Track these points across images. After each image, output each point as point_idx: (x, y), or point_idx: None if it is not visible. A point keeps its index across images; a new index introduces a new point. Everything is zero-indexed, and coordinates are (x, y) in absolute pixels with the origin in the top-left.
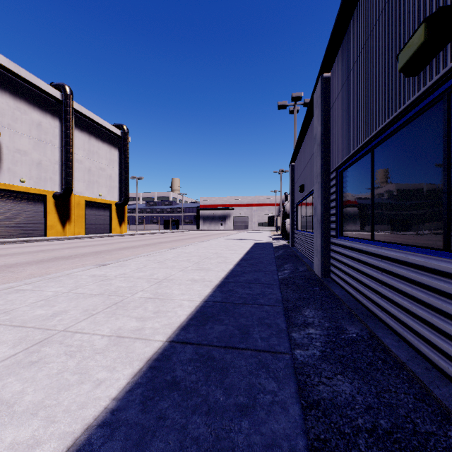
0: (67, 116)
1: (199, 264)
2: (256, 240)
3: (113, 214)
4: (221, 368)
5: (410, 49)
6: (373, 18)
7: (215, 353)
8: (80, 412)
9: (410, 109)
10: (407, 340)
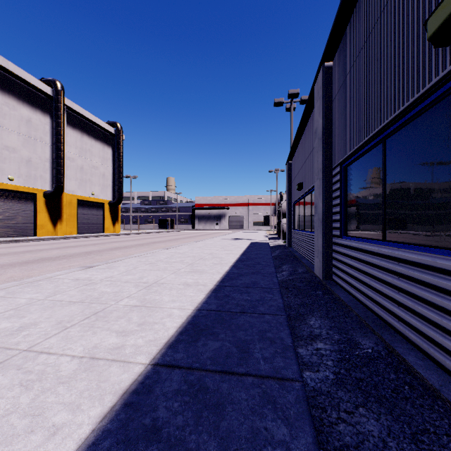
0: (58, 113)
1: (193, 266)
2: (251, 240)
3: (106, 213)
4: (215, 404)
5: (446, 9)
6: None
7: (208, 381)
8: None
9: (438, 86)
10: (435, 358)
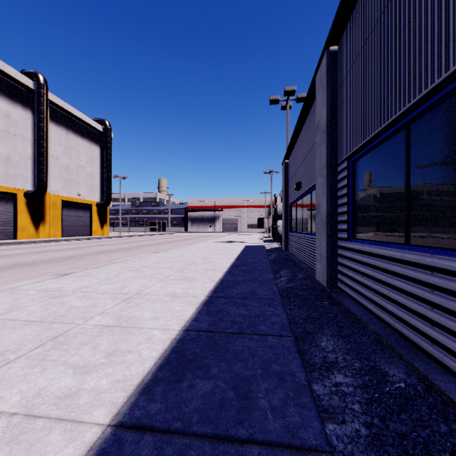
0: (40, 108)
1: (183, 272)
2: (246, 242)
3: (94, 215)
4: None
5: None
6: None
7: None
8: None
9: None
10: None
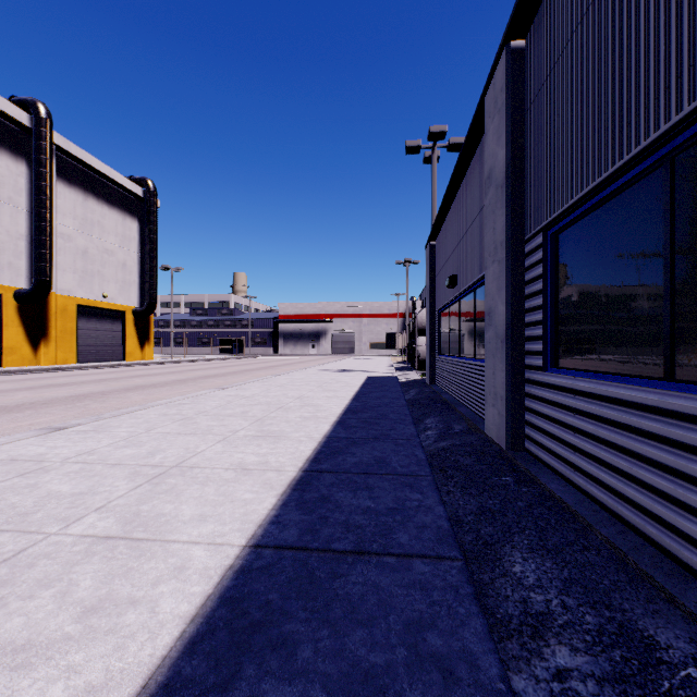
0: (41, 157)
1: (263, 423)
2: (369, 372)
3: (129, 328)
4: None
5: None
6: None
7: None
8: None
9: None
10: None
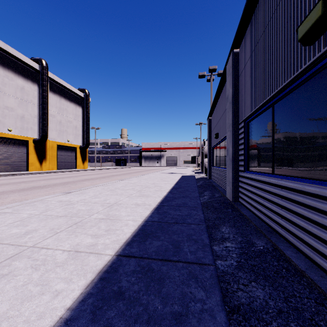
0: (43, 82)
1: (141, 192)
2: (182, 174)
3: (78, 154)
4: (158, 278)
5: (309, 22)
6: (275, 4)
7: (153, 265)
8: (38, 322)
9: (306, 71)
10: (304, 252)
